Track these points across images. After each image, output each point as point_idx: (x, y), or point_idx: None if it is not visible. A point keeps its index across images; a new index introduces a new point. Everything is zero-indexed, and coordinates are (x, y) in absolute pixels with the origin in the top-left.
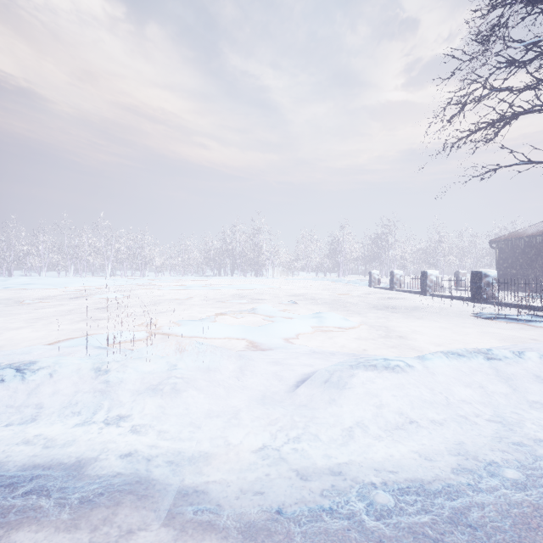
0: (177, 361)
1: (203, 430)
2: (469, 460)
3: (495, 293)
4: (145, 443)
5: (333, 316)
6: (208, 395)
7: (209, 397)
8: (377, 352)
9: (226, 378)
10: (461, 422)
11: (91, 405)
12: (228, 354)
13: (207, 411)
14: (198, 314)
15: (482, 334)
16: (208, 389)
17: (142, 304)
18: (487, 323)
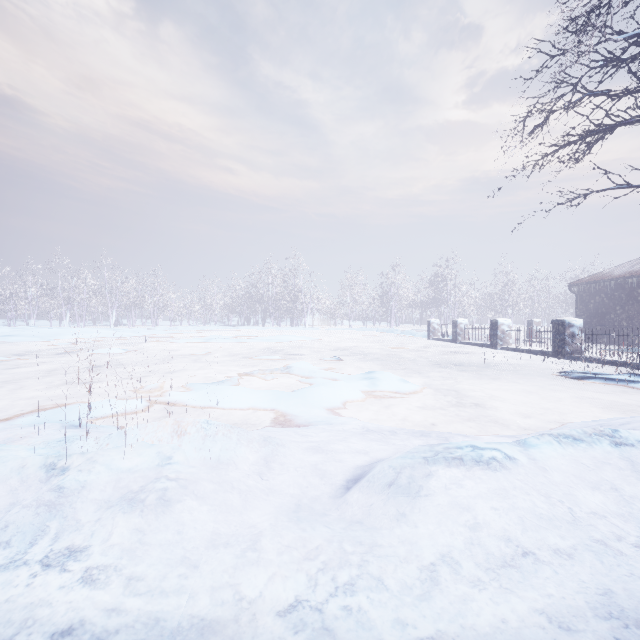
0: (173, 450)
1: (201, 572)
2: (631, 628)
3: (581, 346)
4: (101, 604)
5: (388, 376)
6: (214, 507)
7: (215, 510)
8: (449, 426)
9: (244, 477)
10: (600, 552)
11: (28, 530)
12: (248, 438)
13: (211, 536)
14: (217, 374)
15: (577, 400)
16: (215, 496)
17: (147, 361)
18: (579, 385)
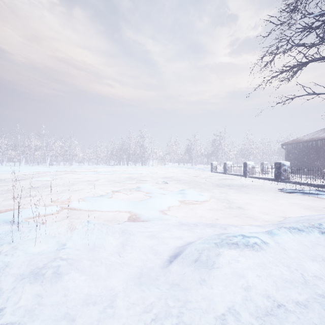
0: (67, 239)
1: (76, 324)
2: None
3: (289, 175)
4: None
5: (192, 192)
6: (89, 277)
7: (89, 279)
8: (225, 220)
9: (109, 255)
10: (323, 303)
11: None
12: (113, 231)
13: (85, 297)
14: (100, 191)
15: (290, 204)
16: (90, 269)
17: (64, 184)
18: (290, 196)
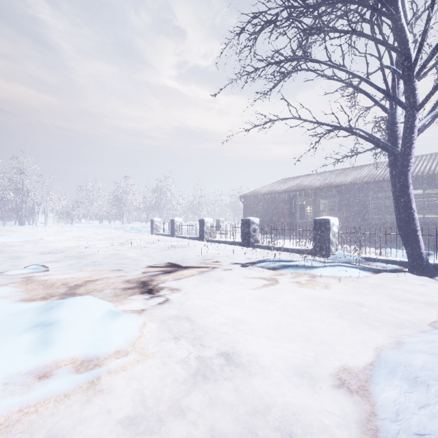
0: None
1: None
2: None
3: (259, 237)
4: None
5: (84, 313)
6: None
7: None
8: None
9: None
10: None
11: None
12: None
13: None
14: None
15: (302, 301)
16: None
17: None
18: (284, 277)
